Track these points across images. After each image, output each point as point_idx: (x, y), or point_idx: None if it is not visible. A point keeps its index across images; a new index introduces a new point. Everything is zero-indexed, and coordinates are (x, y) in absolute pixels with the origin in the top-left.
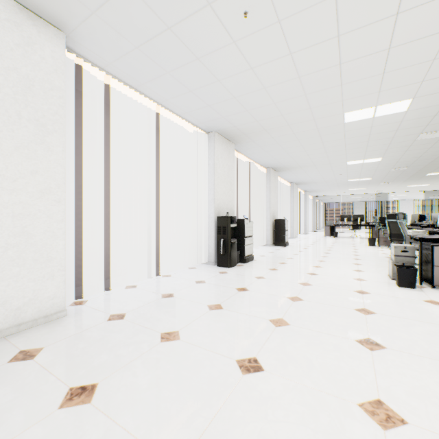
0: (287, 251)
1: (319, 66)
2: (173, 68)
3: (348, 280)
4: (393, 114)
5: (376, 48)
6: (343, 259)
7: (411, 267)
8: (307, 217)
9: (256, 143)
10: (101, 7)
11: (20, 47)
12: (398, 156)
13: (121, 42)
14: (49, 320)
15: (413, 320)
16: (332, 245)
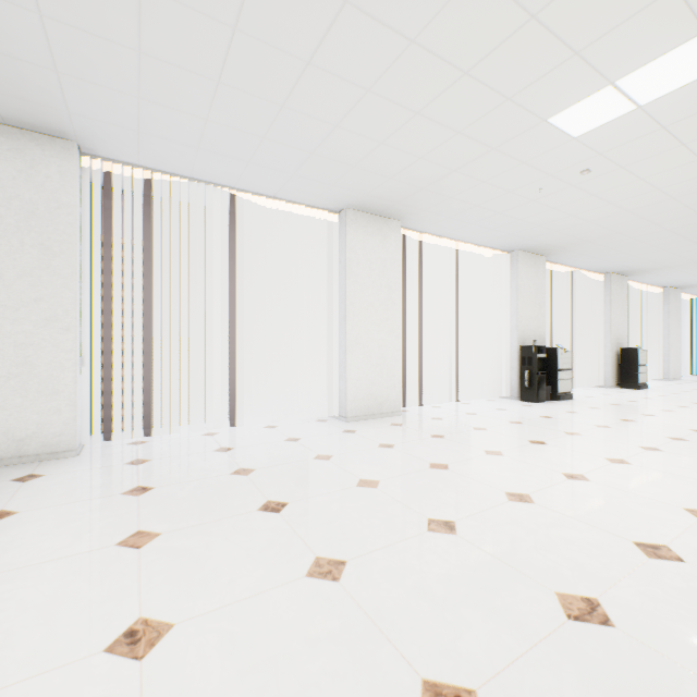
0: (634, 394)
1: (632, 194)
2: (476, 221)
3: (696, 423)
4: None
5: (696, 174)
6: None
7: None
8: None
9: (576, 252)
10: (430, 208)
11: (381, 243)
12: None
13: (438, 218)
14: (393, 415)
15: None
16: None
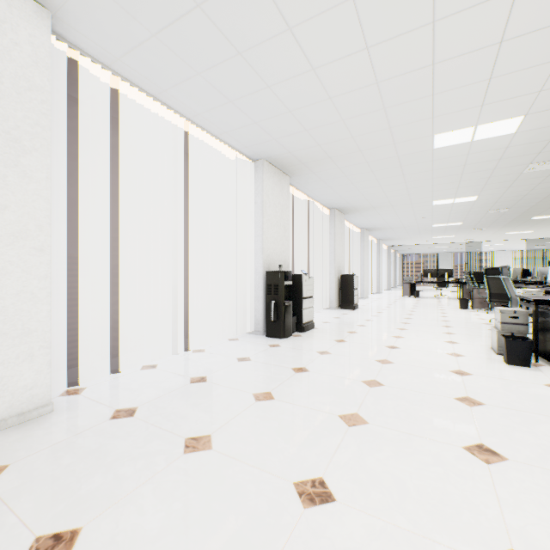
0: (356, 316)
1: (405, 67)
2: (206, 68)
3: (440, 355)
4: (497, 138)
5: (484, 41)
6: (431, 327)
7: (523, 338)
8: (381, 272)
9: (317, 176)
10: None
11: None
12: (498, 194)
13: (132, 27)
14: (26, 419)
15: (537, 414)
16: (413, 308)
